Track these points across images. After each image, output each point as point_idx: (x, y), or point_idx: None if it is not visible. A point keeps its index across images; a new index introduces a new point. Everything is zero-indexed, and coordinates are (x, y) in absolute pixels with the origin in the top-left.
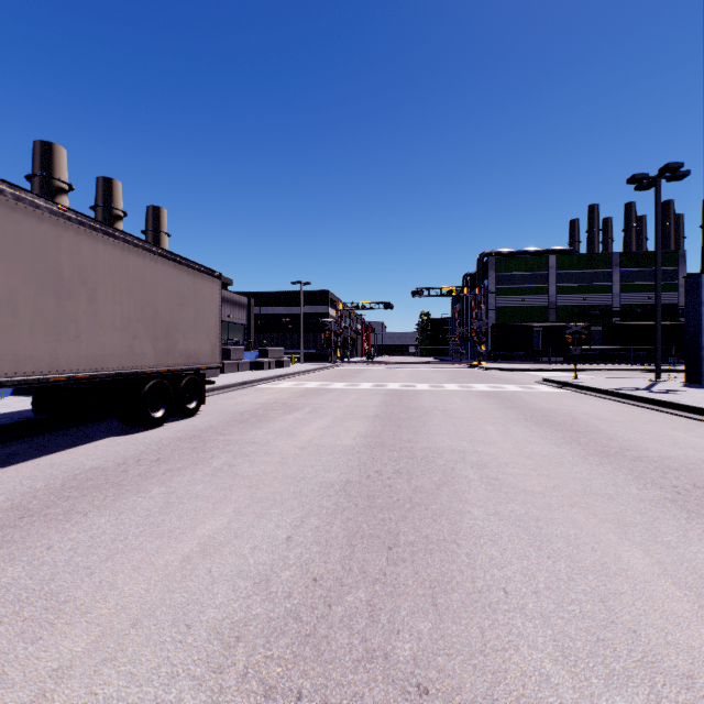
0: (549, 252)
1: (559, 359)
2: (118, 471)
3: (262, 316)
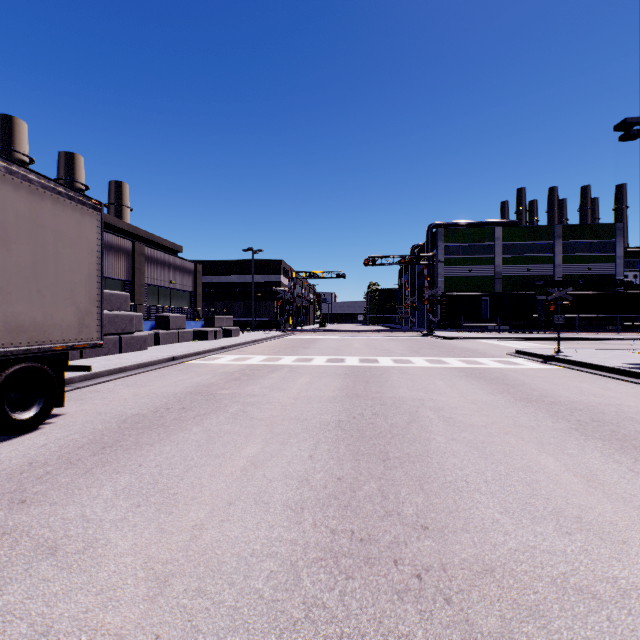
0: (495, 224)
1: (504, 327)
2: None
3: (215, 284)
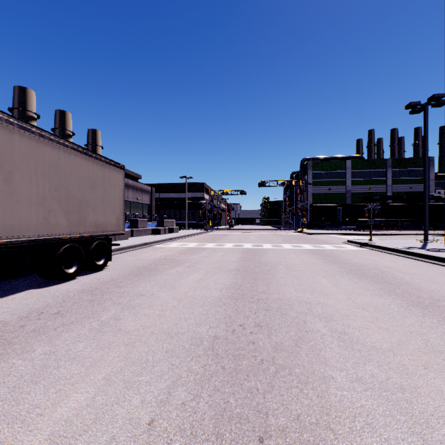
0: (346, 158)
1: (353, 227)
2: (16, 326)
3: (161, 199)
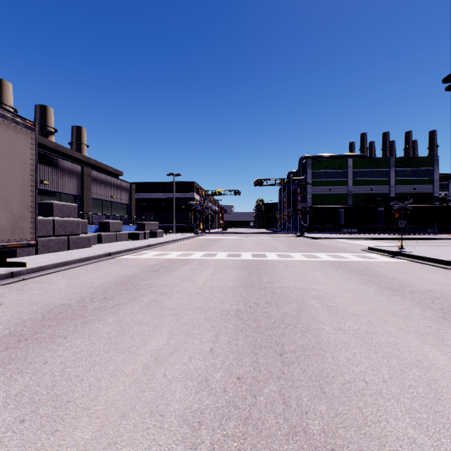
0: (347, 156)
1: (354, 230)
2: None
3: (146, 199)
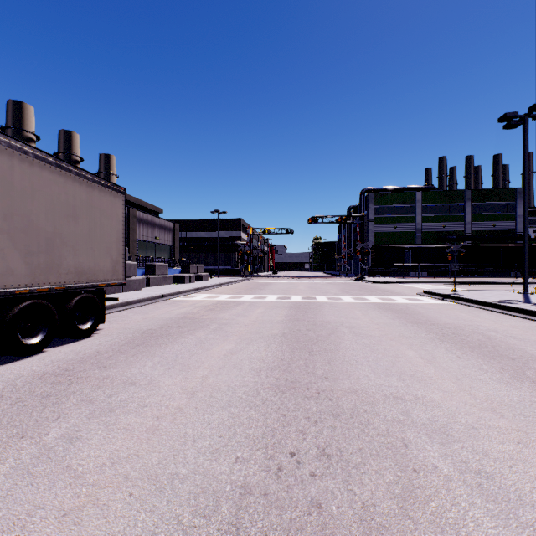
0: (416, 189)
1: (424, 273)
2: None
3: (188, 239)
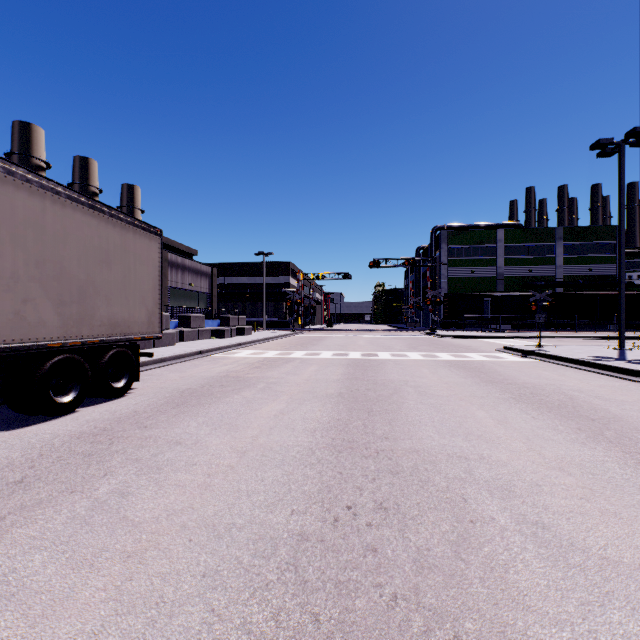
0: (497, 226)
1: (506, 326)
2: None
3: (227, 285)
